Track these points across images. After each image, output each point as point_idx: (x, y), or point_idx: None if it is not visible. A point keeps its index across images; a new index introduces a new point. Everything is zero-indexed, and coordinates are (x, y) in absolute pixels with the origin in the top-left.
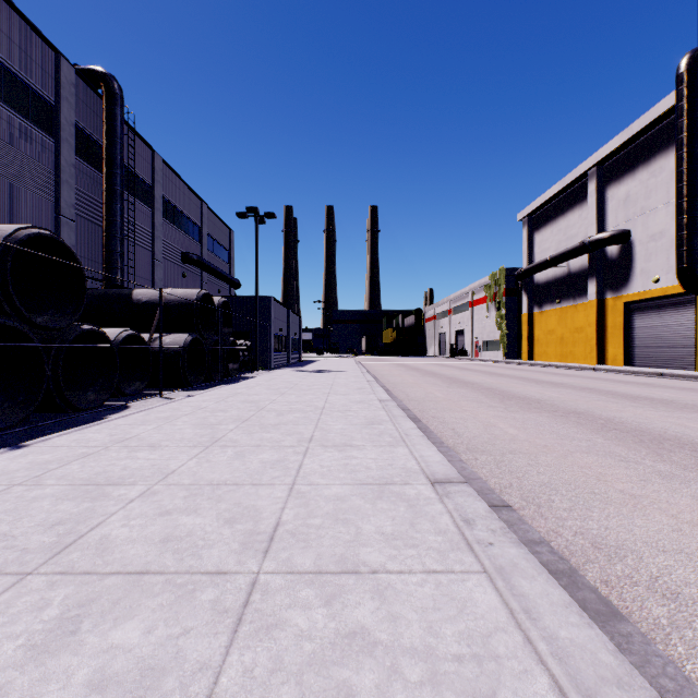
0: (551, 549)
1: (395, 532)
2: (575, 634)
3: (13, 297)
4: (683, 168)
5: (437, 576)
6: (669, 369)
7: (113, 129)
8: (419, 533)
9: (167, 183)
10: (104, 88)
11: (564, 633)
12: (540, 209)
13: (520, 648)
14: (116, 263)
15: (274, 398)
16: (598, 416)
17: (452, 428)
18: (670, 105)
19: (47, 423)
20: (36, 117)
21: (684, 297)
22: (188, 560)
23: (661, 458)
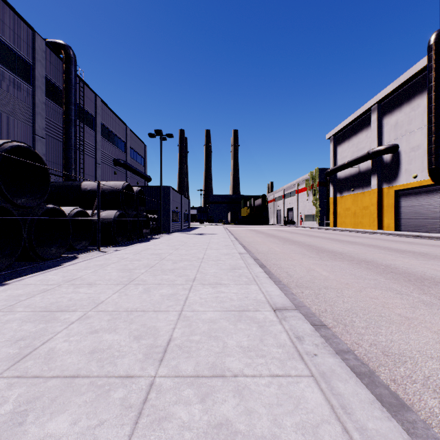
0: (355, 356)
1: (249, 346)
2: (379, 425)
3: (1, 186)
4: (432, 105)
5: (279, 379)
6: (423, 232)
7: (70, 80)
8: (266, 347)
9: (104, 115)
10: (63, 54)
11: (371, 424)
12: (341, 131)
13: (340, 436)
14: (71, 165)
15: (171, 252)
16: (380, 263)
17: (286, 271)
18: (424, 65)
19: (23, 268)
20: (20, 72)
21: (433, 187)
22: (107, 366)
23: (423, 292)
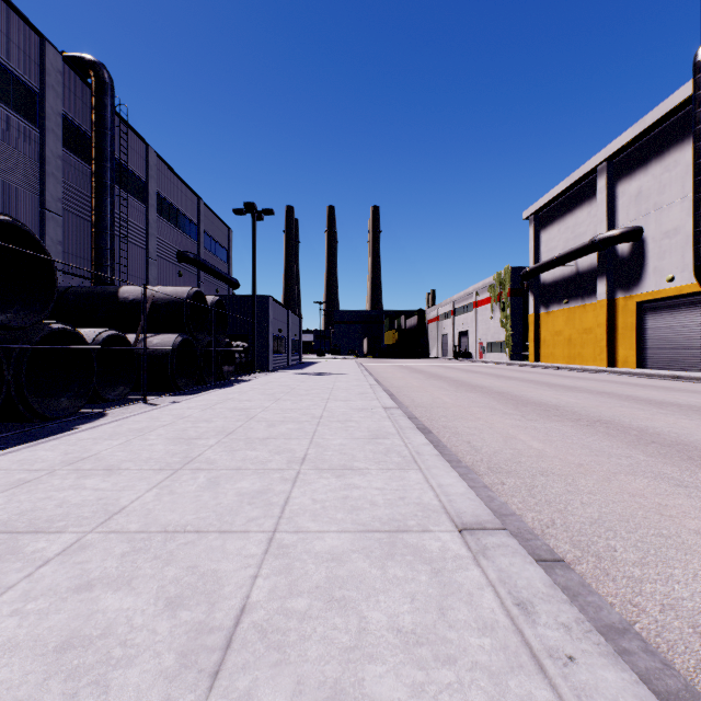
0: (644, 644)
1: (417, 628)
2: None
3: None
4: (700, 160)
5: None
6: (684, 371)
7: (103, 119)
8: (454, 631)
9: (162, 179)
10: (93, 77)
11: None
12: (547, 207)
13: None
14: (105, 260)
15: (267, 405)
16: (628, 425)
17: (467, 440)
18: (686, 95)
19: (3, 436)
20: (19, 105)
21: (700, 296)
22: (83, 695)
23: None
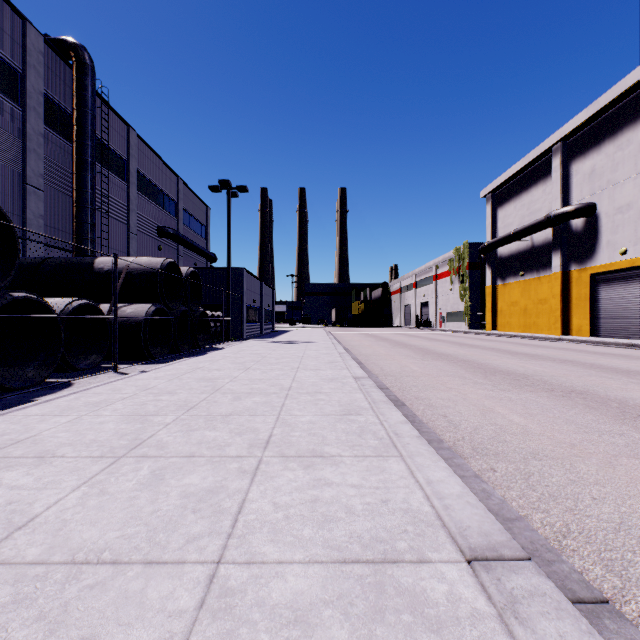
0: None
1: None
2: None
3: None
4: None
5: None
6: (636, 339)
7: (84, 99)
8: None
9: (142, 158)
10: (74, 58)
11: None
12: (503, 186)
13: None
14: (86, 234)
15: (236, 375)
16: (605, 396)
17: (443, 414)
18: (639, 77)
19: None
20: (0, 83)
21: None
22: None
23: None
